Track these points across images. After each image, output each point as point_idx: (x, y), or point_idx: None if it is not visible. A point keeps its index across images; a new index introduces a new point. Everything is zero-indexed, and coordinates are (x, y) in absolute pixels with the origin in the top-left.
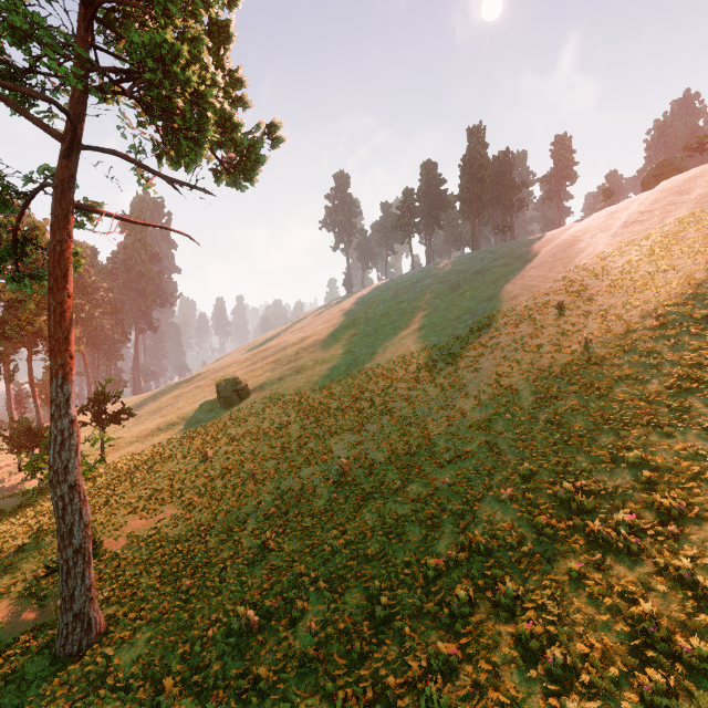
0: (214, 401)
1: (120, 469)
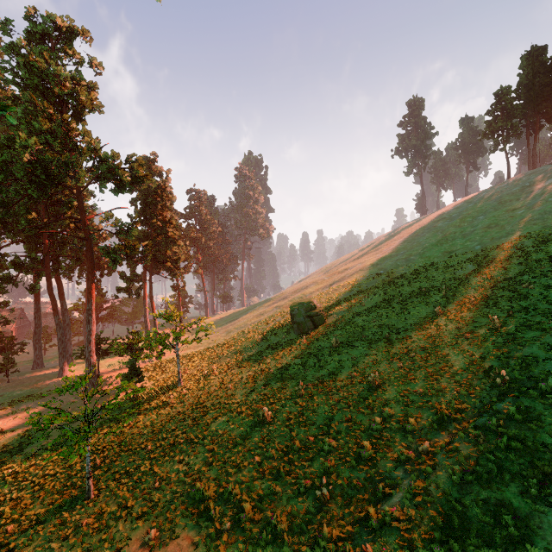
0: (288, 324)
1: (184, 401)
